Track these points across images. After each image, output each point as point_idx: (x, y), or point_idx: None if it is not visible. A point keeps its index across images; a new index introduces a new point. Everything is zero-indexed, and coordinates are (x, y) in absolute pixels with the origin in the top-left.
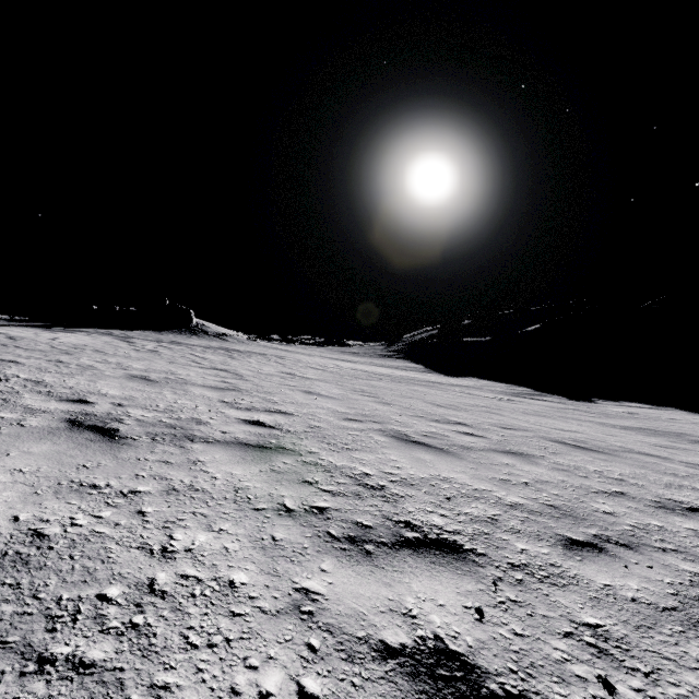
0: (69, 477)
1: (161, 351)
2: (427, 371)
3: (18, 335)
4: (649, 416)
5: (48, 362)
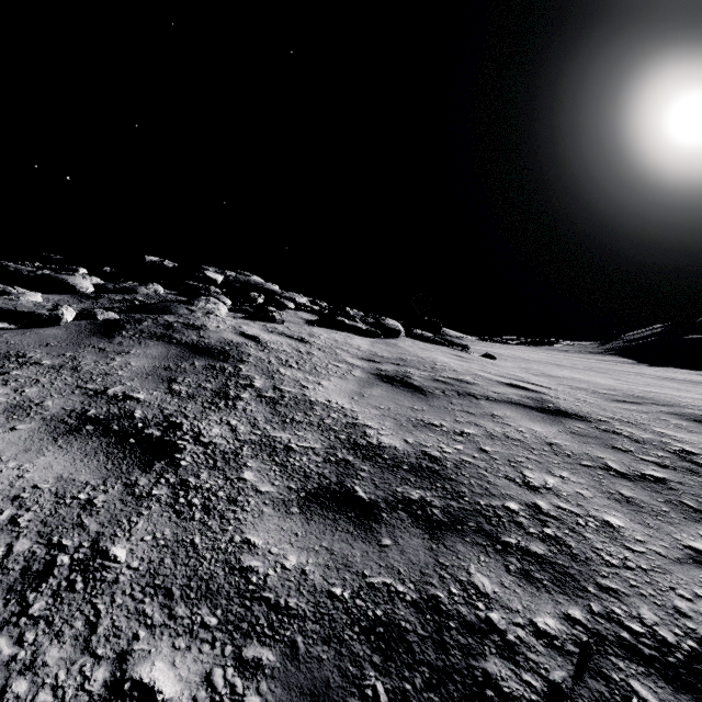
0: None
1: None
2: (630, 363)
3: None
4: None
5: None
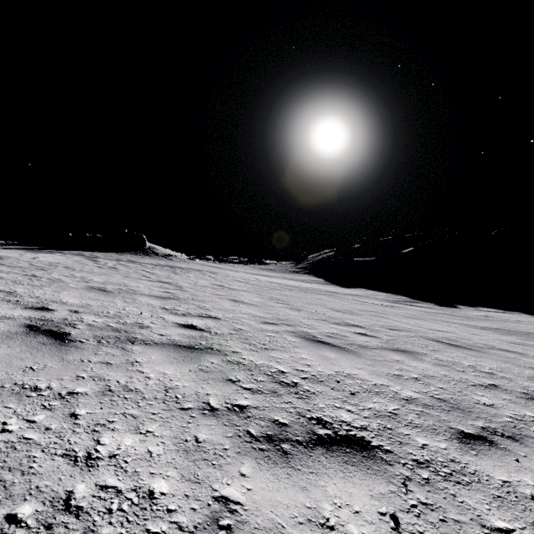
0: (13, 380)
1: (119, 267)
2: (327, 284)
3: (5, 255)
4: (501, 319)
5: (24, 276)
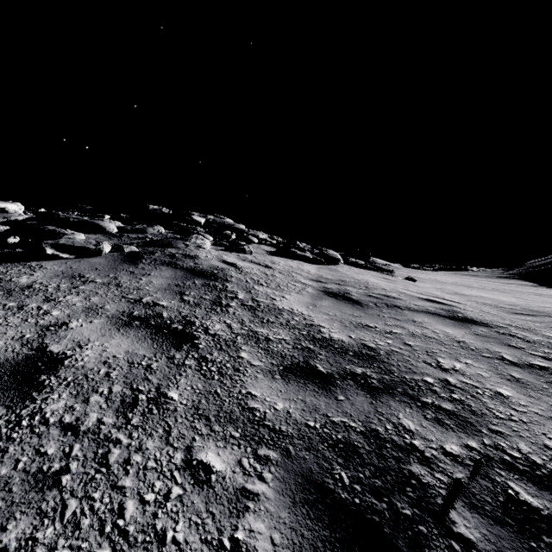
0: None
1: None
2: (532, 286)
3: None
4: None
5: None
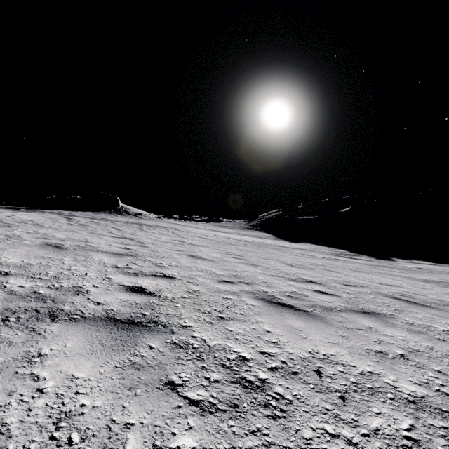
0: None
1: (89, 224)
2: (276, 239)
3: None
4: (435, 271)
5: None
